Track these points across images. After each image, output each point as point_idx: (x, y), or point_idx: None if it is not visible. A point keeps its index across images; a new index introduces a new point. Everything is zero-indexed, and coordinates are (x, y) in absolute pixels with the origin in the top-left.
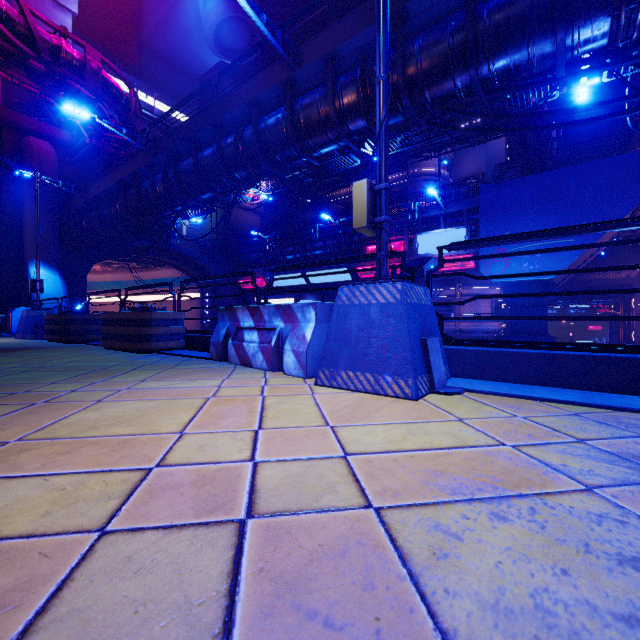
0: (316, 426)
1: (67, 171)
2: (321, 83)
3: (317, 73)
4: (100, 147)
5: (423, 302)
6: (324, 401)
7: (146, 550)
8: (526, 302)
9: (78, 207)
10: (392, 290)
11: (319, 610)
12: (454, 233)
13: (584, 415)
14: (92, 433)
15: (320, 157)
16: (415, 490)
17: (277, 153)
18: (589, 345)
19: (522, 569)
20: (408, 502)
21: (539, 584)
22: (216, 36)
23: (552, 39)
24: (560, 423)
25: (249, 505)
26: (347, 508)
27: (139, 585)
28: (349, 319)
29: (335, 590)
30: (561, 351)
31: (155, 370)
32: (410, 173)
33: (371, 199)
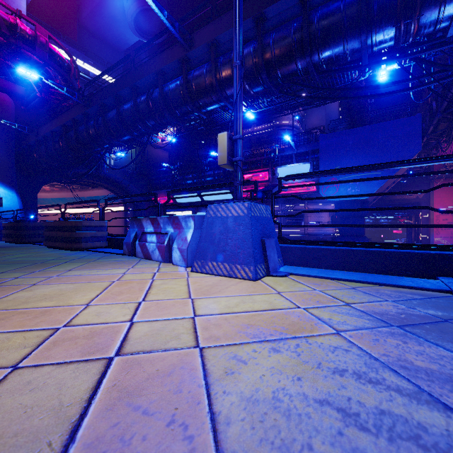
0: (182, 298)
1: (22, 116)
2: (207, 61)
3: (204, 54)
4: (48, 99)
5: (264, 215)
6: (194, 282)
7: (42, 377)
8: (350, 214)
9: (31, 143)
10: (242, 207)
11: (142, 405)
12: (302, 167)
13: (358, 288)
14: (23, 306)
15: (207, 112)
16: (230, 336)
17: (177, 109)
18: (371, 243)
19: (275, 378)
20: (223, 343)
21: (281, 386)
22: (136, 22)
23: (359, 39)
24: (341, 294)
25: (119, 348)
26: (182, 348)
27: (31, 397)
28: (214, 226)
29: (156, 394)
30: (354, 247)
31: (81, 262)
32: (274, 124)
33: (230, 145)
